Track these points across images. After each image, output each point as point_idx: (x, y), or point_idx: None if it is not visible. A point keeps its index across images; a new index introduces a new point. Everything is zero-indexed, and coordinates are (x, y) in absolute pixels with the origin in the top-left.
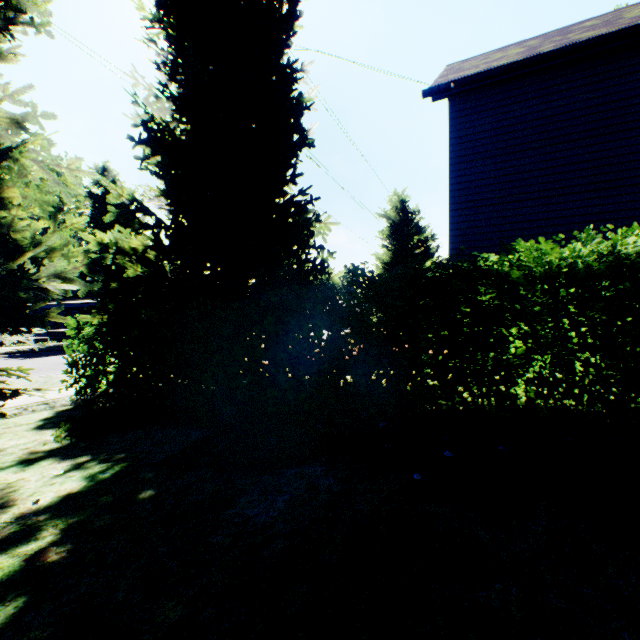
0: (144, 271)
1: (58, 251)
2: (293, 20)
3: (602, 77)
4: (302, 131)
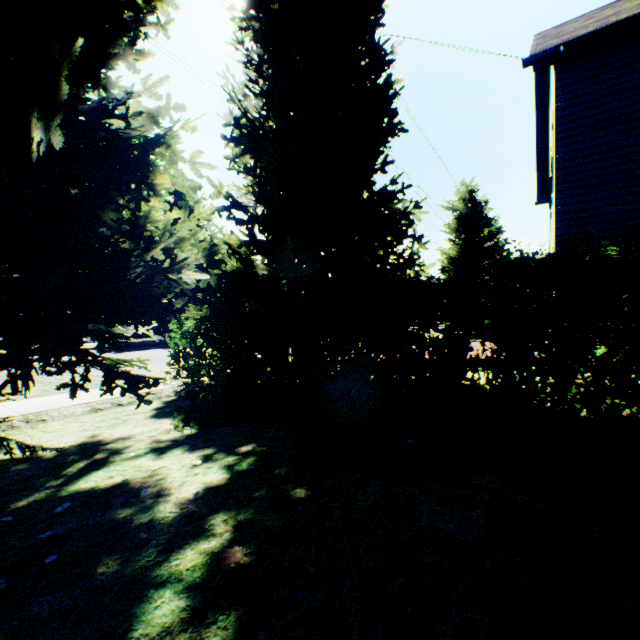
0: (241, 266)
1: (187, 242)
2: None
3: None
4: (393, 115)
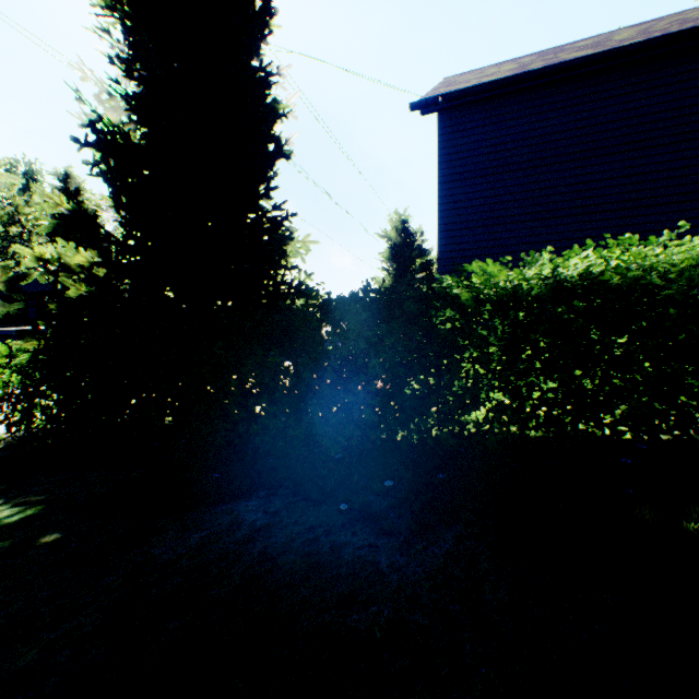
0: (89, 291)
1: None
2: (264, 18)
3: (587, 99)
4: (276, 140)
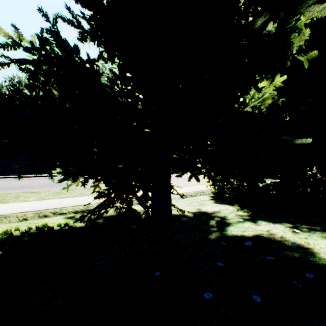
0: None
1: (267, 100)
2: None
3: None
4: None
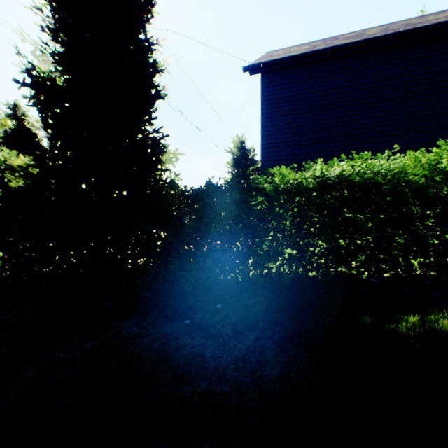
0: (26, 183)
1: None
2: (147, 7)
3: (350, 69)
4: (155, 87)
